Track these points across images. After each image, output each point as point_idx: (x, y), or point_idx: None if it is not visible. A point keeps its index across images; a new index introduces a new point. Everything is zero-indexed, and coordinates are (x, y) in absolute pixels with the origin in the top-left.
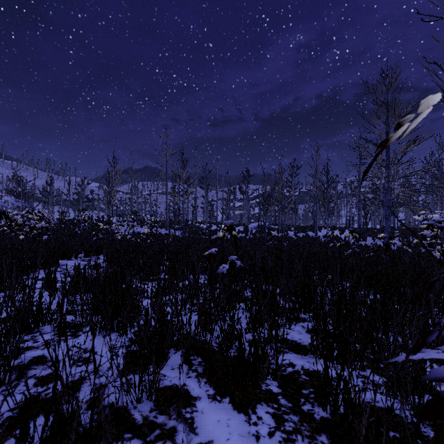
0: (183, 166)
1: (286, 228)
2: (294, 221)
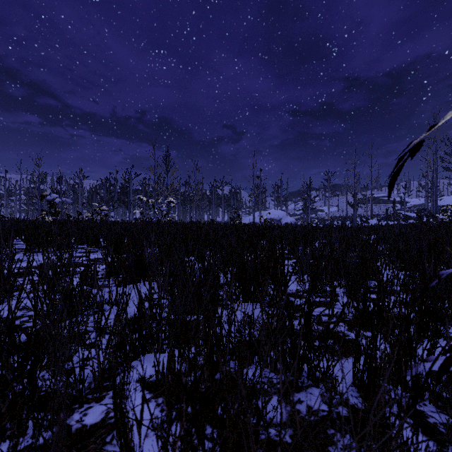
0: None
1: None
2: None
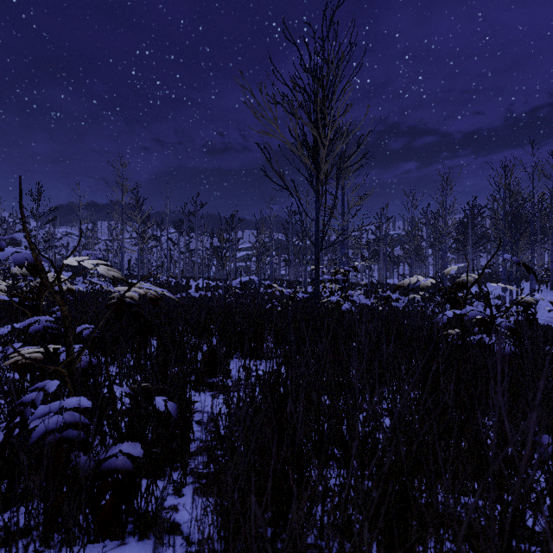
0: (138, 206)
1: (278, 284)
2: (291, 276)
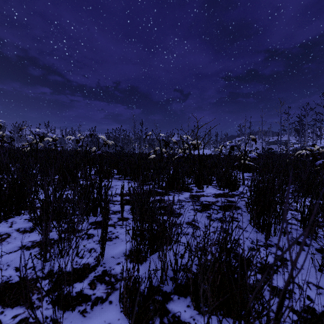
0: None
1: None
2: None
